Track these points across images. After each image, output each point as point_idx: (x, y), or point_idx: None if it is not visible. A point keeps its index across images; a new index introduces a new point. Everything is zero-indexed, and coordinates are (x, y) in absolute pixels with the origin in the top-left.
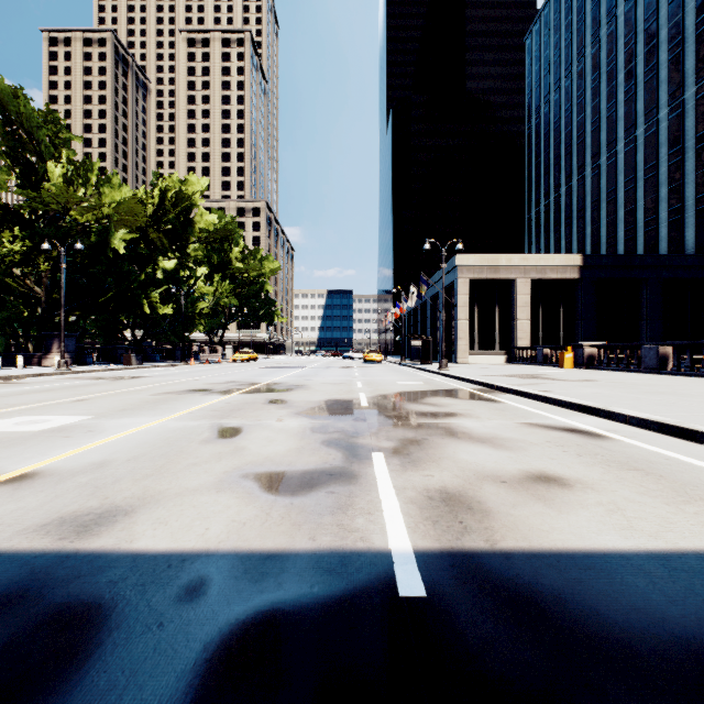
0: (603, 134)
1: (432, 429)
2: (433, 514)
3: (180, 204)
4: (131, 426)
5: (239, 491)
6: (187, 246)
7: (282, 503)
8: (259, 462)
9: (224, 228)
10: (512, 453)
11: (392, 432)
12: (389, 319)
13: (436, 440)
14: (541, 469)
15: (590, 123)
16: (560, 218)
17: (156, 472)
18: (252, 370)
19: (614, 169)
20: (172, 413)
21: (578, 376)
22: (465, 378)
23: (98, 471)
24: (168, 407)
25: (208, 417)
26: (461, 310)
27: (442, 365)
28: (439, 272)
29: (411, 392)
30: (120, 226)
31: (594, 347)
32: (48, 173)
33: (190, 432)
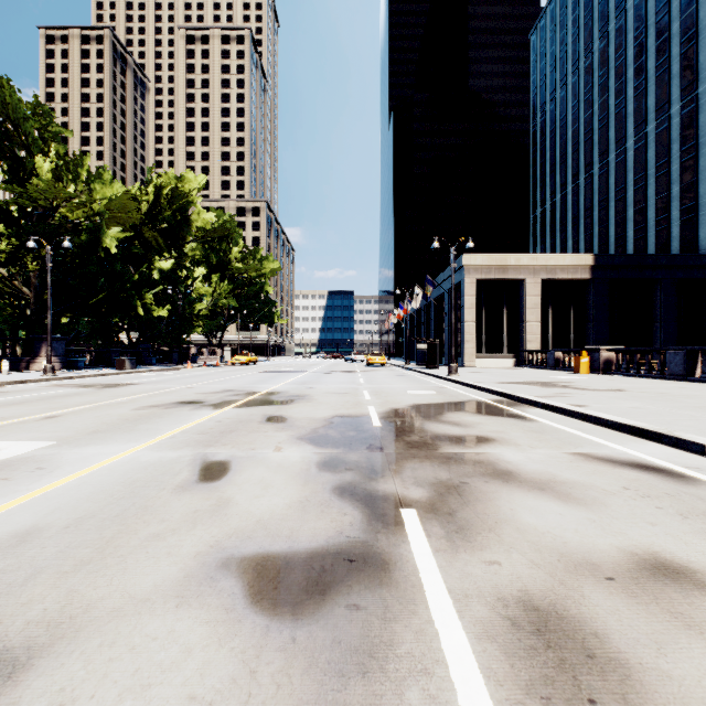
0: (611, 131)
1: (468, 465)
2: (535, 673)
3: (176, 201)
4: (94, 459)
5: (211, 603)
6: (184, 246)
7: (277, 638)
8: (247, 531)
9: (222, 226)
10: (590, 512)
11: (419, 471)
12: (392, 321)
13: (479, 485)
14: (649, 546)
15: (598, 120)
16: (566, 217)
17: (97, 555)
18: (250, 375)
19: (623, 167)
20: (150, 437)
21: (601, 384)
22: (481, 387)
23: (14, 552)
24: (148, 428)
25: (192, 444)
26: (468, 312)
27: (452, 371)
28: (444, 272)
29: (426, 405)
30: (112, 223)
31: (612, 351)
32: (37, 168)
33: (165, 471)
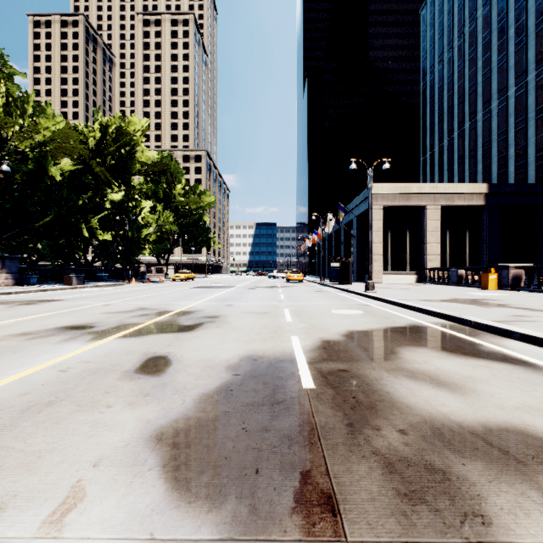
0: (494, 83)
1: None
2: None
3: (120, 137)
4: None
5: None
6: (130, 179)
7: None
8: None
9: (161, 161)
10: None
11: None
12: (307, 244)
13: None
14: None
15: (481, 75)
16: (453, 158)
17: None
18: (180, 290)
19: (505, 113)
20: None
21: (536, 302)
22: (411, 306)
23: None
24: None
25: None
26: (376, 235)
27: (369, 287)
28: (353, 201)
29: (363, 332)
30: (61, 155)
31: (521, 268)
32: None
33: None
